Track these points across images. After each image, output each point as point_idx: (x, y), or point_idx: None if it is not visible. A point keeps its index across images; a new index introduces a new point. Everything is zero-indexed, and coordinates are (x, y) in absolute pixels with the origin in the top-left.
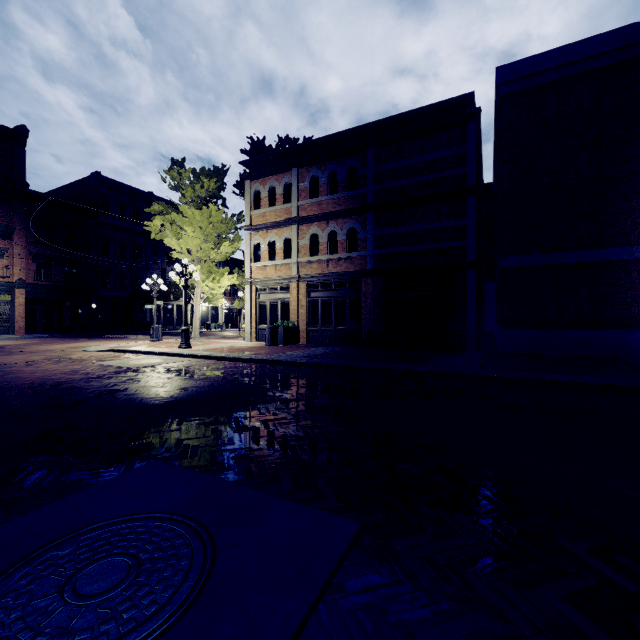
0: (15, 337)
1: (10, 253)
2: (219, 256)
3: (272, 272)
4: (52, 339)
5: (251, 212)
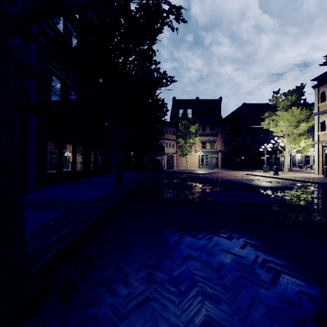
0: (218, 169)
1: (217, 141)
2: (299, 131)
3: None
4: (229, 170)
5: (318, 104)
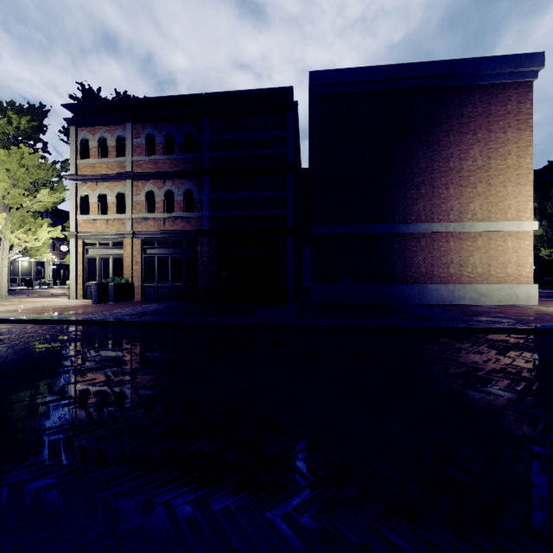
0: None
1: None
2: (36, 205)
3: (103, 226)
4: None
5: (77, 161)
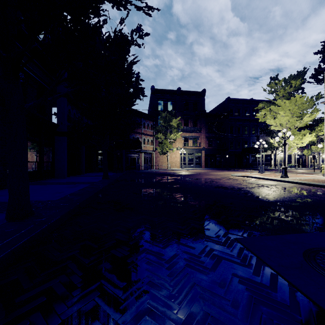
0: (202, 169)
1: (200, 138)
2: (300, 124)
3: None
4: (214, 170)
5: None
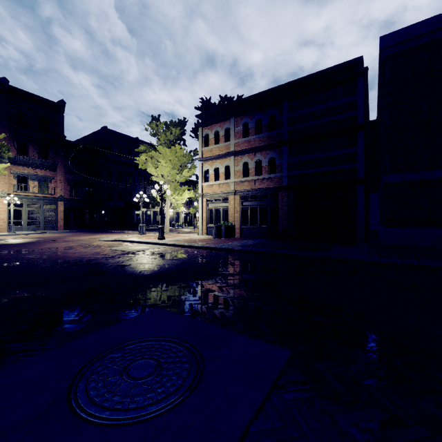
0: (58, 231)
1: (55, 179)
2: (181, 178)
3: (217, 189)
4: (79, 233)
5: (203, 149)
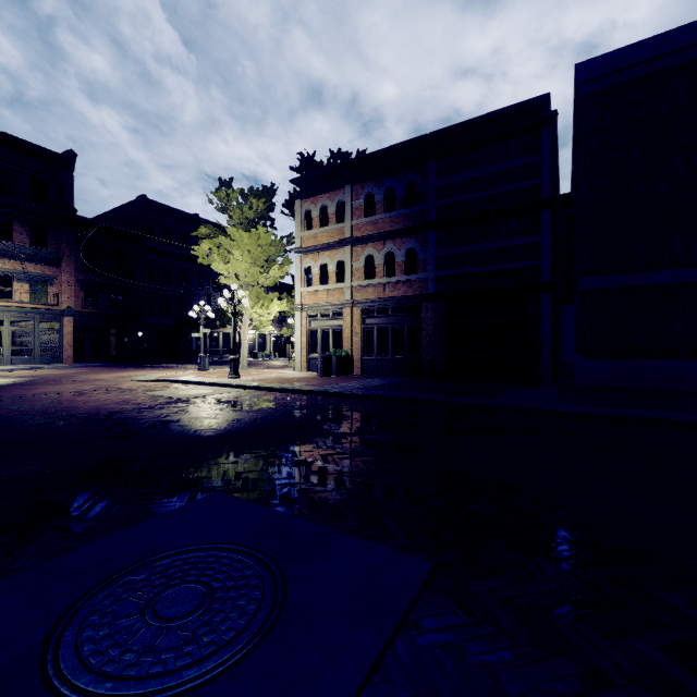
0: (64, 366)
1: (59, 281)
2: (268, 281)
3: (324, 297)
4: (99, 368)
5: (302, 233)
